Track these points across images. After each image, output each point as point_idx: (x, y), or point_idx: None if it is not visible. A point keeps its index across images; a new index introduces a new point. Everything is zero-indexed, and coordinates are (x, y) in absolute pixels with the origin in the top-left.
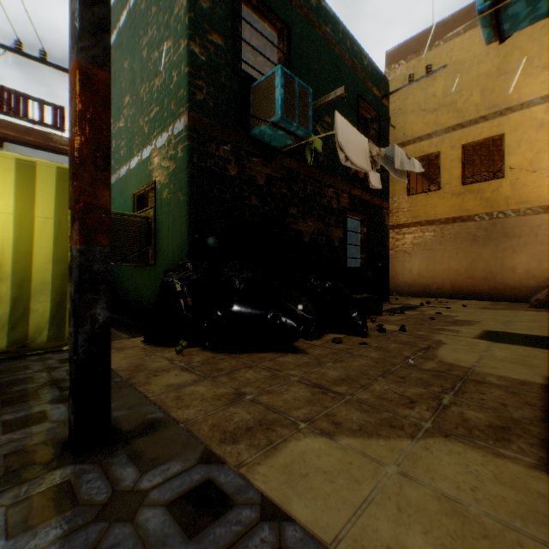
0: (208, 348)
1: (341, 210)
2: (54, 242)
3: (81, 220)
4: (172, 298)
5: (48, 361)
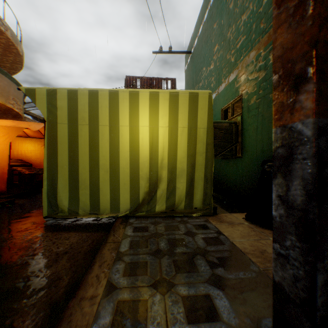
0: None
1: None
2: (187, 143)
3: (317, 74)
4: None
5: (187, 224)
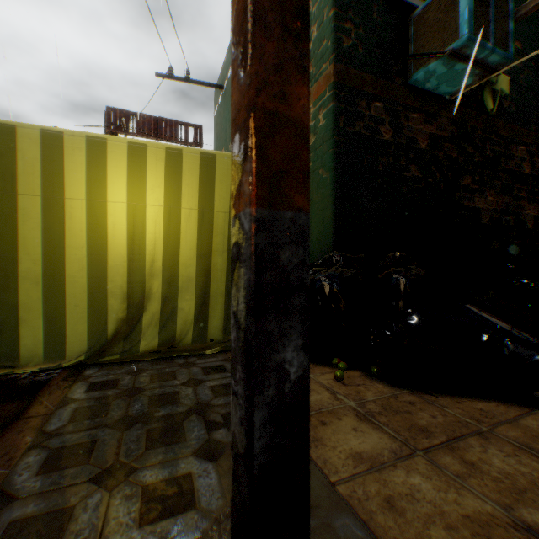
0: (376, 376)
1: (535, 176)
2: (197, 235)
3: (256, 151)
4: (322, 300)
5: (192, 368)
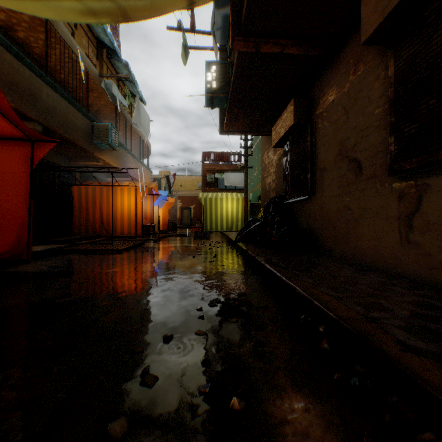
0: None
1: None
2: (241, 212)
3: (245, 212)
4: None
5: None
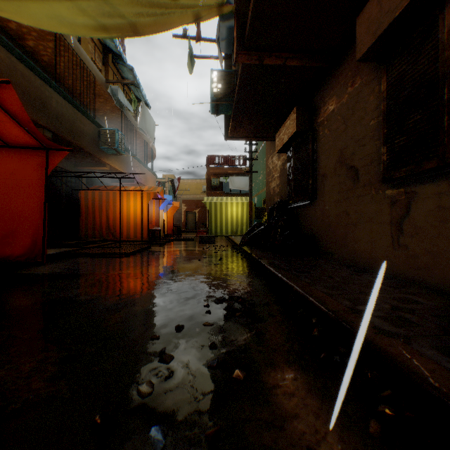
0: None
1: None
2: (246, 216)
3: (250, 216)
4: None
5: None
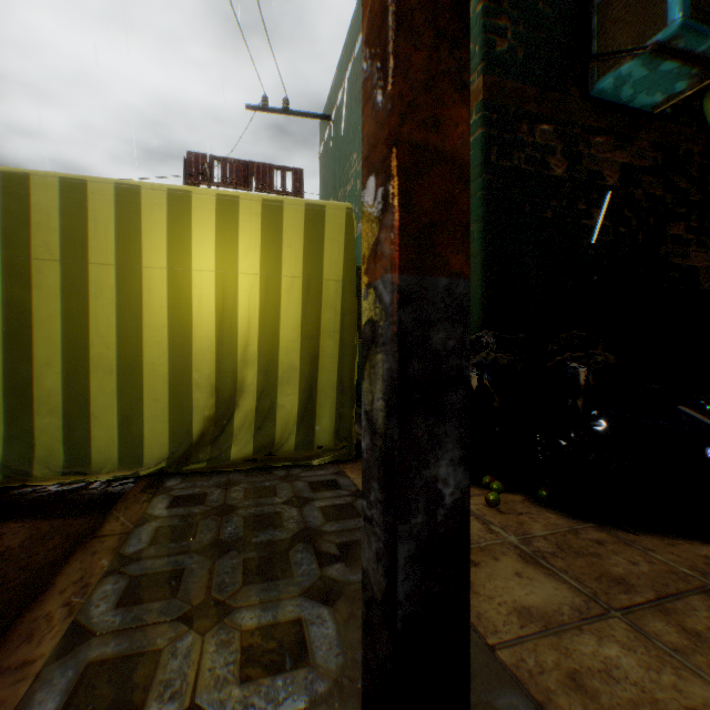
0: (546, 502)
1: None
2: (301, 310)
3: (400, 199)
4: None
5: (295, 483)
